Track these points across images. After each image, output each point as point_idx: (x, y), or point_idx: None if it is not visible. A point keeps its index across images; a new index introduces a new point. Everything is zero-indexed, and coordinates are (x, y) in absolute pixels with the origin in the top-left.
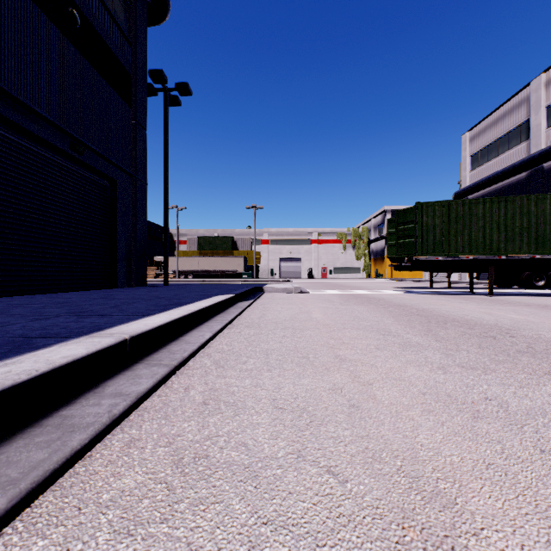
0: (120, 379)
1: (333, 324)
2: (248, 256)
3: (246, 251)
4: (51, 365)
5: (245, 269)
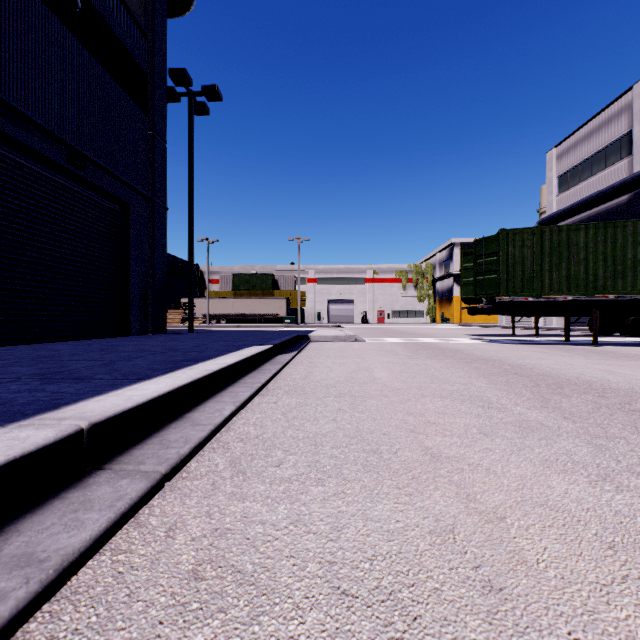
0: (52, 511)
1: (406, 388)
2: (291, 297)
3: (289, 292)
4: None
5: (288, 313)
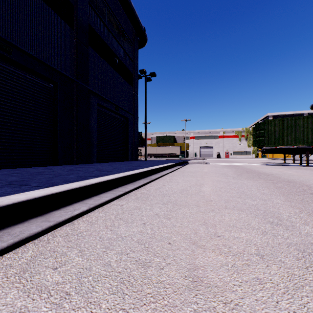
0: (153, 175)
1: (208, 172)
2: (182, 146)
3: (181, 143)
4: (145, 170)
5: (180, 153)
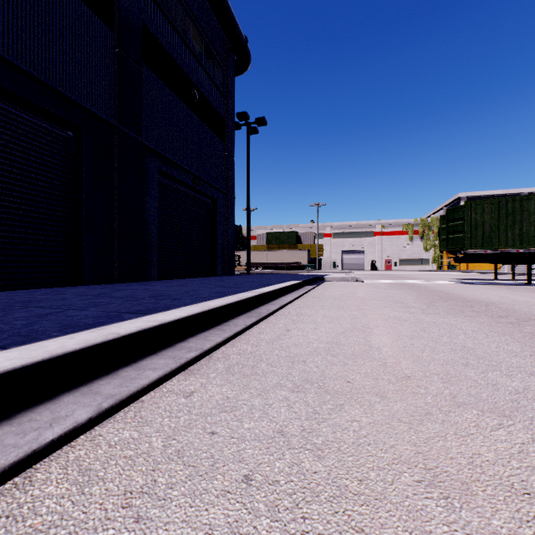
0: (263, 307)
1: (368, 298)
2: (311, 249)
3: (309, 245)
4: (247, 296)
5: (309, 262)
